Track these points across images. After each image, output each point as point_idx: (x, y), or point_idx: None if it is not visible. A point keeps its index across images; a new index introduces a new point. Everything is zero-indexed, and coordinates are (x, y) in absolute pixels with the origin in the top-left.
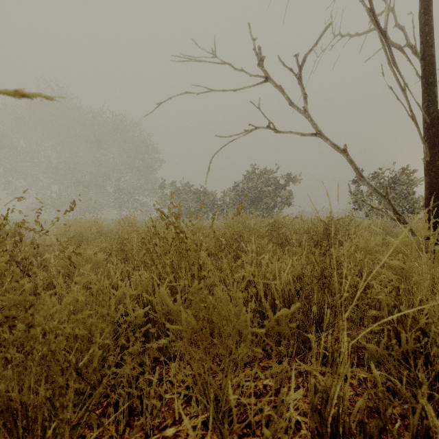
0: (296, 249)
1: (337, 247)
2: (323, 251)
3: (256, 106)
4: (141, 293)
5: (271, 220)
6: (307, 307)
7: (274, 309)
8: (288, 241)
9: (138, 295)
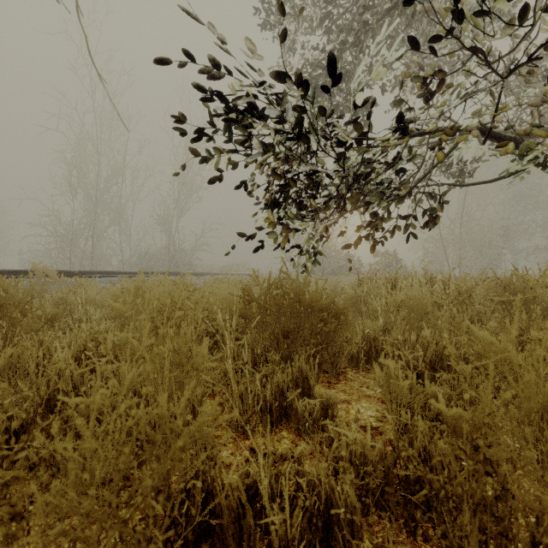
0: None
1: None
2: None
3: None
4: None
5: None
6: None
7: None
8: None
9: None
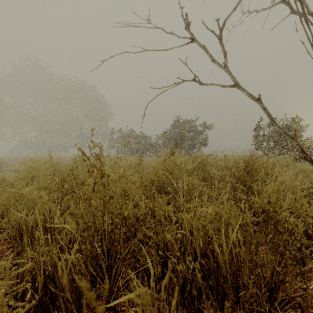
0: (222, 185)
1: (266, 186)
2: (275, 200)
3: (184, 63)
4: (44, 260)
5: (198, 158)
6: (261, 275)
7: (217, 275)
8: (211, 176)
9: (40, 262)
